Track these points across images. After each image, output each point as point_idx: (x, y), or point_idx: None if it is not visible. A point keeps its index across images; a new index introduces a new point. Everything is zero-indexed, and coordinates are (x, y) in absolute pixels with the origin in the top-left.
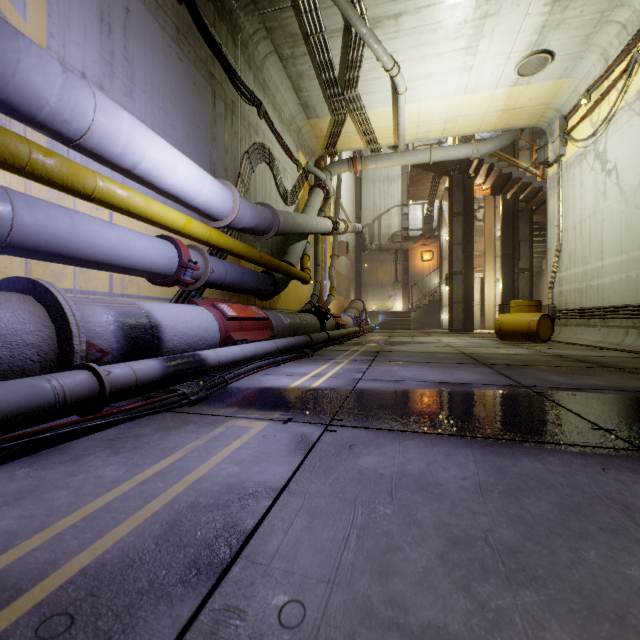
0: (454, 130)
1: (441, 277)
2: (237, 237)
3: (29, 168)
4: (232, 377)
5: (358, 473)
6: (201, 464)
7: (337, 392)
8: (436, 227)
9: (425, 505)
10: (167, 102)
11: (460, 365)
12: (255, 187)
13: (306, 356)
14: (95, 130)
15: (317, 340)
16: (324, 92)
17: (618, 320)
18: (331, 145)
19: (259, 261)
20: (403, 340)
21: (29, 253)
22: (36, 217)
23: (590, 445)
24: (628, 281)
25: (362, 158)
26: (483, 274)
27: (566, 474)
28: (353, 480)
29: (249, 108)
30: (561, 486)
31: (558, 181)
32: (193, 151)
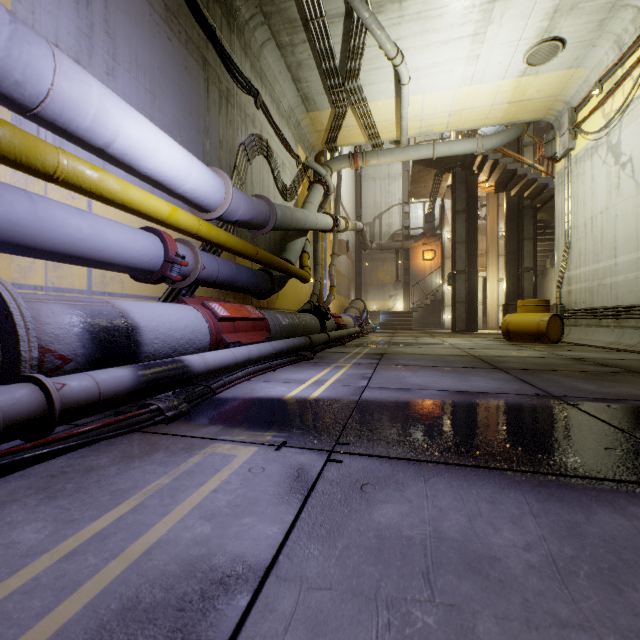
0: (458, 124)
1: (443, 276)
2: (232, 232)
3: None
4: (221, 385)
5: (376, 537)
6: (159, 519)
7: (340, 404)
8: (438, 226)
9: (484, 606)
10: (155, 84)
11: (473, 370)
12: (252, 181)
13: (305, 359)
14: (56, 97)
15: (317, 341)
16: (324, 83)
17: (634, 320)
18: (331, 140)
19: (255, 257)
20: (406, 341)
21: None
22: None
23: None
24: None
25: (363, 153)
26: (486, 273)
27: None
28: (370, 551)
29: (245, 97)
30: None
31: (567, 176)
32: (184, 139)
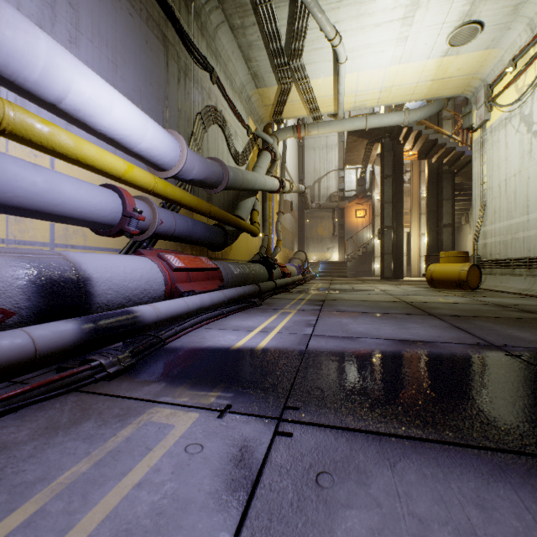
0: (388, 99)
1: (373, 231)
2: (190, 192)
3: None
4: (172, 334)
5: None
6: None
7: (288, 355)
8: (368, 188)
9: None
10: (117, 55)
11: (409, 316)
12: (208, 146)
13: (254, 306)
14: None
15: (265, 289)
16: (271, 62)
17: None
18: (278, 113)
19: (209, 213)
20: (343, 288)
21: None
22: None
23: None
24: None
25: (305, 125)
26: (409, 229)
27: None
28: None
29: (202, 72)
30: None
31: (483, 144)
32: (145, 106)
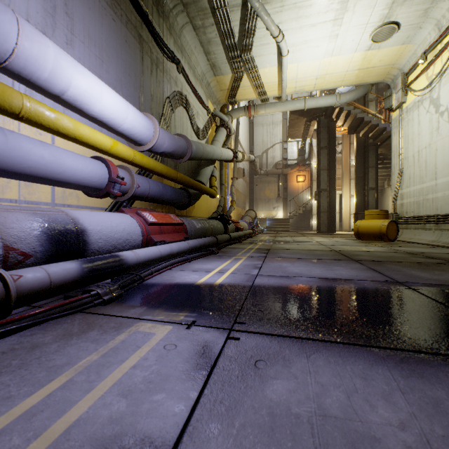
0: (323, 85)
1: (311, 194)
2: (160, 161)
3: None
4: (149, 274)
5: (268, 414)
6: (83, 396)
7: (238, 289)
8: (307, 158)
9: None
10: (103, 52)
11: (336, 261)
12: (175, 124)
13: (213, 253)
14: (19, 54)
15: (221, 240)
16: (227, 55)
17: None
18: (232, 96)
19: (176, 179)
20: (285, 239)
21: None
22: None
23: None
24: None
25: (255, 106)
26: (341, 191)
27: None
28: (263, 430)
29: (170, 64)
30: None
31: (400, 122)
32: (125, 93)
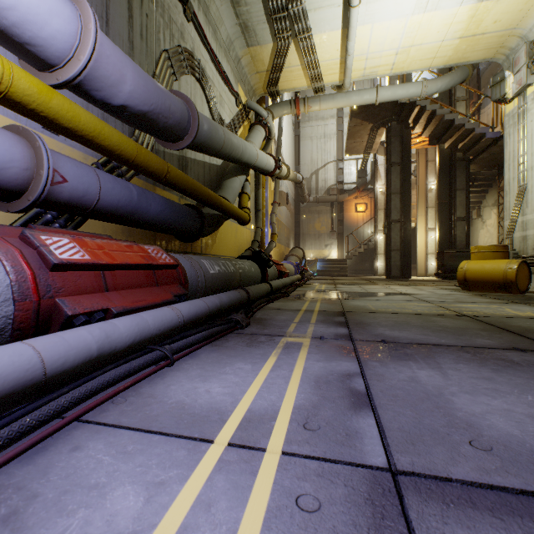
0: (404, 65)
1: (376, 227)
2: None
3: None
4: None
5: None
6: None
7: None
8: (369, 181)
9: None
10: None
11: None
12: None
13: (237, 328)
14: None
15: (256, 295)
16: (265, 6)
17: None
18: (273, 82)
19: (165, 176)
20: (354, 290)
21: None
22: None
23: None
24: None
25: (305, 98)
26: (415, 224)
27: None
28: None
29: None
30: None
31: (522, 115)
32: None
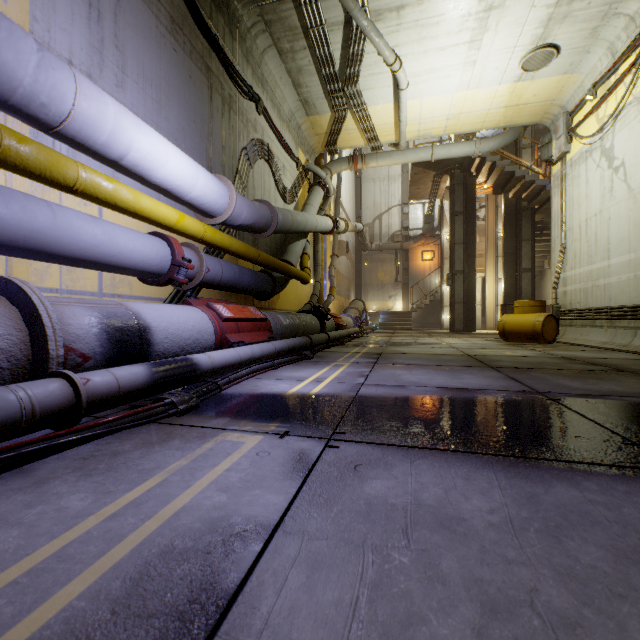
0: (456, 127)
1: (442, 277)
2: (235, 235)
3: (0, 155)
4: (227, 382)
5: (365, 504)
6: (182, 491)
7: (339, 399)
8: (437, 226)
9: (449, 550)
10: (161, 94)
11: (467, 368)
12: (253, 184)
13: (306, 358)
14: (76, 116)
15: (317, 341)
16: (324, 88)
17: (626, 321)
18: (331, 143)
19: (257, 260)
20: (405, 341)
21: (5, 249)
22: (12, 210)
23: (628, 465)
24: (636, 281)
25: (363, 156)
26: (484, 274)
27: (610, 505)
28: (360, 514)
29: (247, 103)
30: (608, 522)
31: (562, 179)
32: (188, 146)
